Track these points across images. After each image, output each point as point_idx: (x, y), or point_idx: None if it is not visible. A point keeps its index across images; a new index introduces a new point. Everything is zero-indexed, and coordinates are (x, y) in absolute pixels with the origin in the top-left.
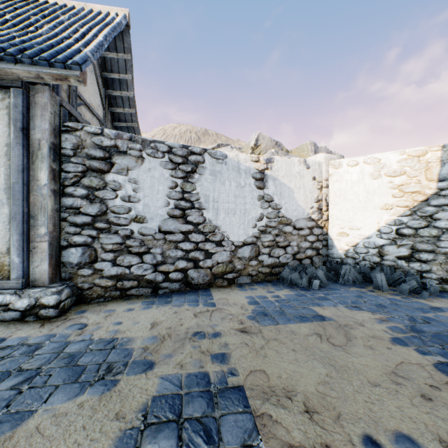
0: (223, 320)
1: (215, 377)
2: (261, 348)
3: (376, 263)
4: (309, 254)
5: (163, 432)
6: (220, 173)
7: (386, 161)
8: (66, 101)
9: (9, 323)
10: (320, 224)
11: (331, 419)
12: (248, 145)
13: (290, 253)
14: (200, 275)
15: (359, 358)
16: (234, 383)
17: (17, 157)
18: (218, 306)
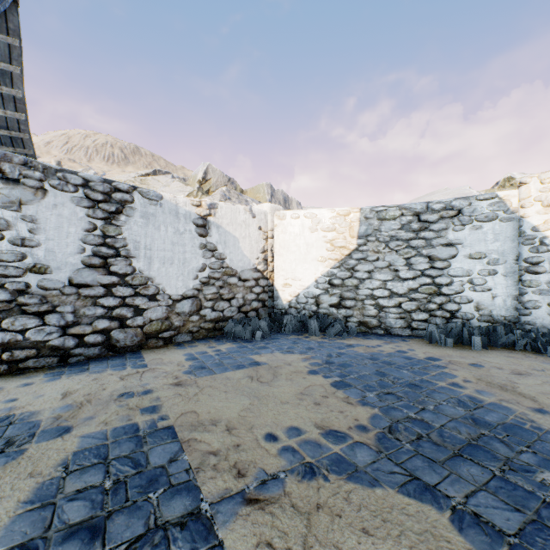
0: (156, 378)
1: (145, 425)
2: (195, 395)
3: (314, 312)
4: (255, 306)
5: (89, 473)
6: (154, 217)
7: (322, 217)
8: None
9: None
10: (267, 275)
11: (245, 430)
12: (195, 177)
13: (236, 306)
14: (128, 336)
15: (279, 388)
16: (164, 425)
17: None
18: (150, 367)
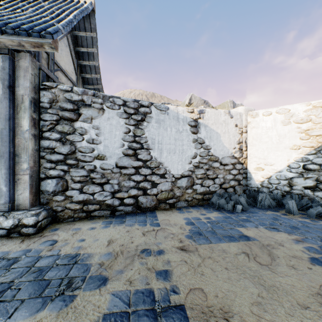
0: (166, 238)
1: (159, 295)
2: (198, 266)
3: (287, 192)
4: (232, 184)
5: None
6: (163, 122)
7: (295, 111)
8: (46, 67)
9: None
10: (241, 161)
11: None
12: (184, 103)
13: (218, 183)
14: (148, 200)
15: (285, 277)
16: (175, 302)
17: (4, 109)
18: (161, 226)
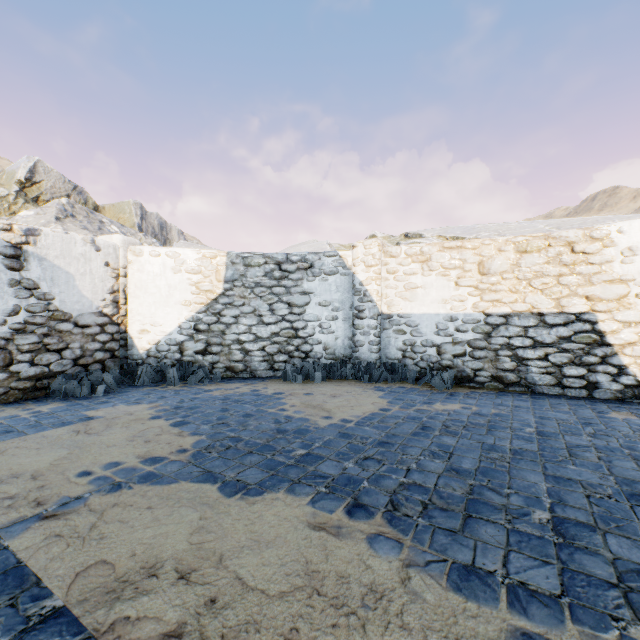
0: None
1: None
2: None
3: (178, 360)
4: (100, 357)
5: None
6: None
7: (187, 257)
8: None
9: None
10: (117, 320)
11: (56, 474)
12: (13, 175)
13: (70, 358)
14: None
15: (111, 435)
16: None
17: None
18: None
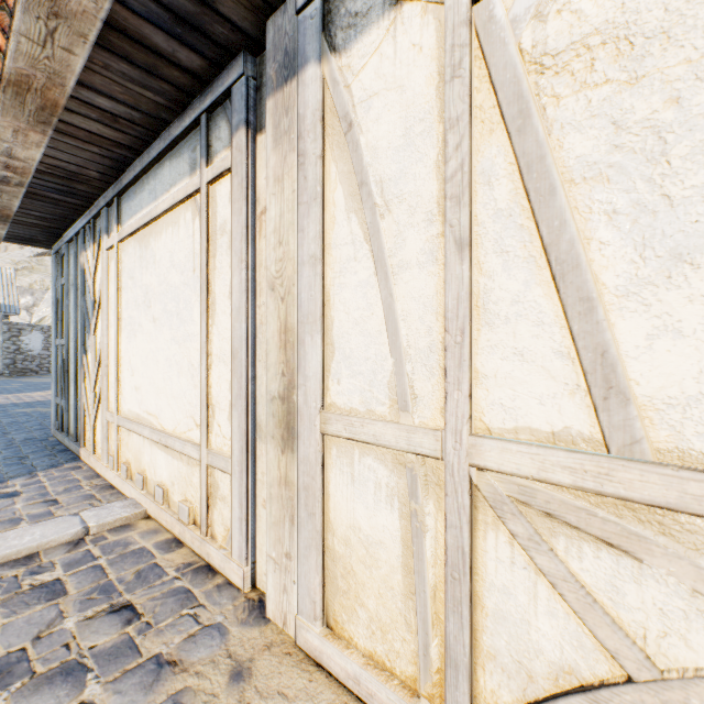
0: None
1: None
2: None
3: None
4: None
5: None
6: None
7: None
8: None
9: None
10: None
11: None
12: None
13: None
14: None
15: None
16: None
17: None
18: None
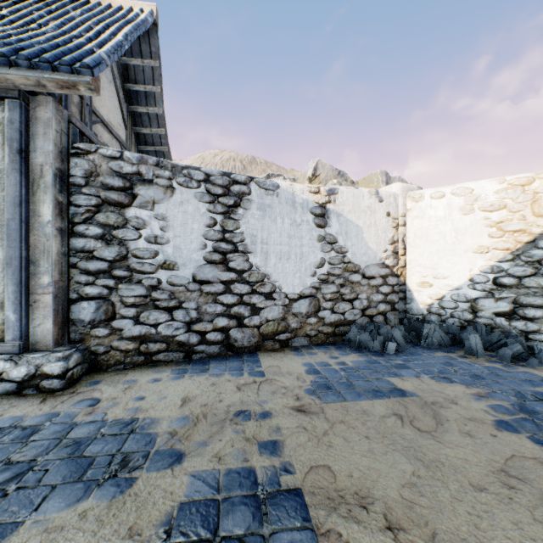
0: (274, 395)
1: (263, 475)
2: (324, 434)
3: (468, 321)
4: (381, 309)
5: None
6: (270, 208)
7: (481, 191)
8: (78, 117)
9: (2, 398)
10: (396, 271)
11: (423, 541)
12: (305, 175)
13: (359, 308)
14: (245, 336)
15: (455, 449)
16: (289, 485)
17: (13, 187)
18: (267, 377)
